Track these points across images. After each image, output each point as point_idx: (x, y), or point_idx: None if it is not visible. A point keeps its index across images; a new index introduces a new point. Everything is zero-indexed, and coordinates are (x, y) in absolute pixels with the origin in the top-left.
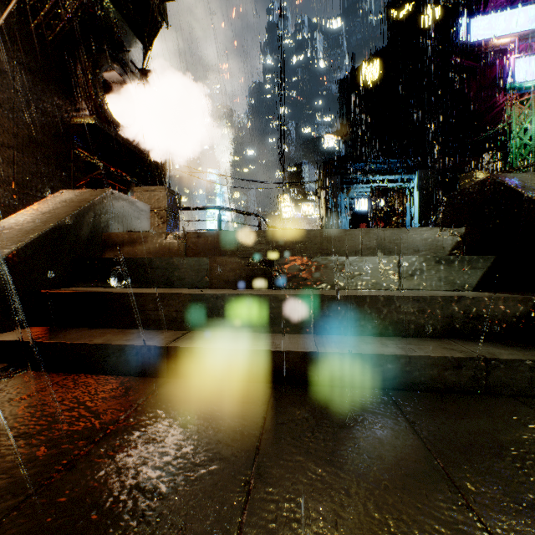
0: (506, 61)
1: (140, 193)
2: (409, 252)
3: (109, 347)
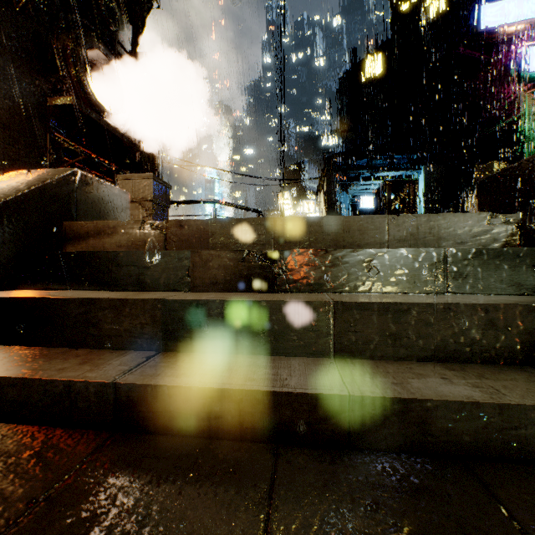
0: (517, 51)
1: (122, 181)
2: (449, 245)
3: (29, 382)
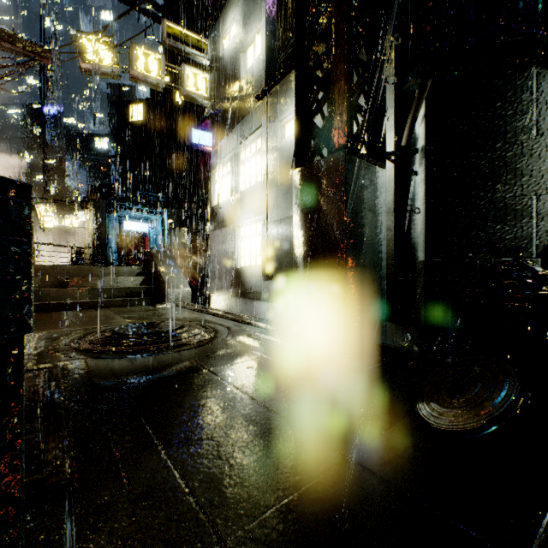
0: None
1: None
2: (123, 274)
3: None
